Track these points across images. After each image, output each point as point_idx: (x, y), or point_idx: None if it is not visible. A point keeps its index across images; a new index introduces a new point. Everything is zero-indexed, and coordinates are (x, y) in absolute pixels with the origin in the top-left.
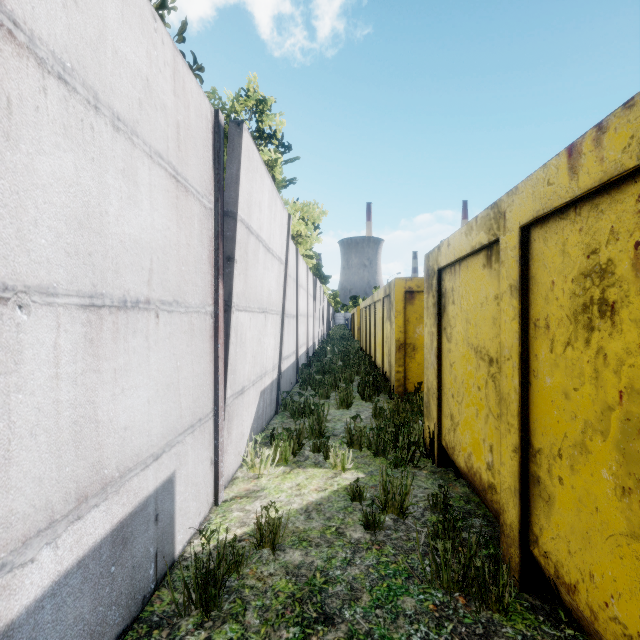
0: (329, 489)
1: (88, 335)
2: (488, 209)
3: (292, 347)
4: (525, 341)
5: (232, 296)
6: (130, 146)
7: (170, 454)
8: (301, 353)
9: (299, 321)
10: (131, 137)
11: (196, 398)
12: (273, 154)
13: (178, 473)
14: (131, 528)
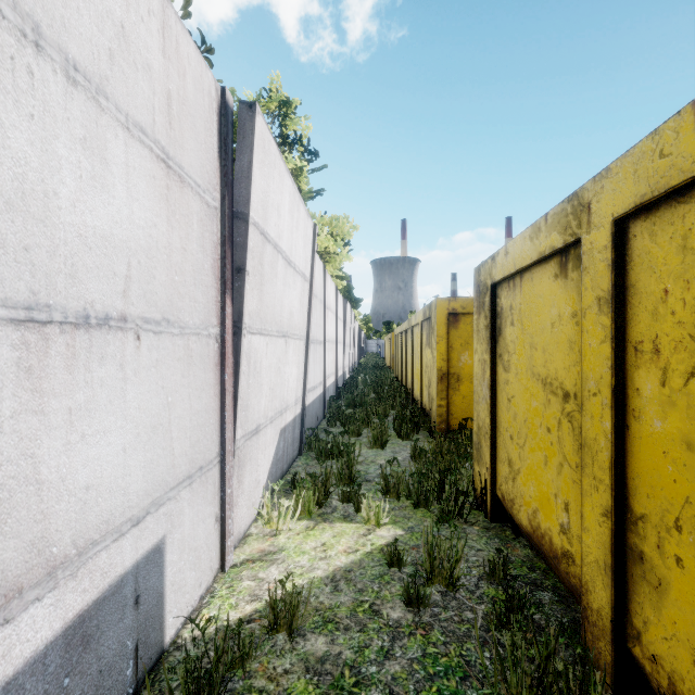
0: (361, 550)
1: (23, 362)
2: (564, 203)
3: (319, 377)
4: (620, 371)
5: (243, 315)
6: (95, 109)
7: (157, 515)
8: (329, 384)
9: (327, 348)
10: (97, 98)
11: (195, 441)
12: (298, 162)
13: (169, 538)
14: (97, 620)
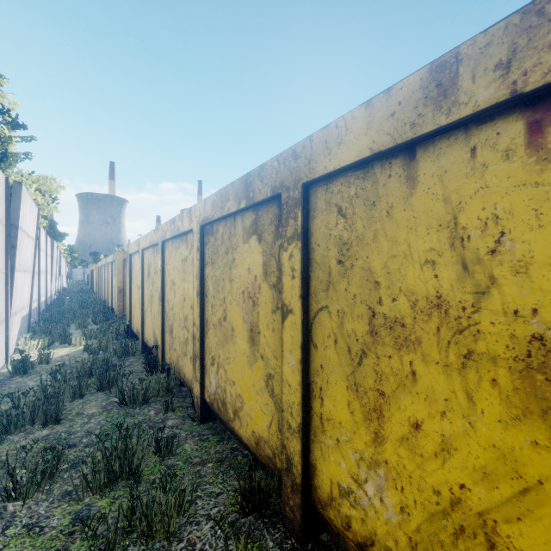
0: (73, 351)
1: None
2: (138, 240)
3: (36, 295)
4: (143, 282)
5: (15, 264)
6: None
7: None
8: (42, 301)
9: (40, 276)
10: None
11: (1, 310)
12: (7, 131)
13: None
14: None
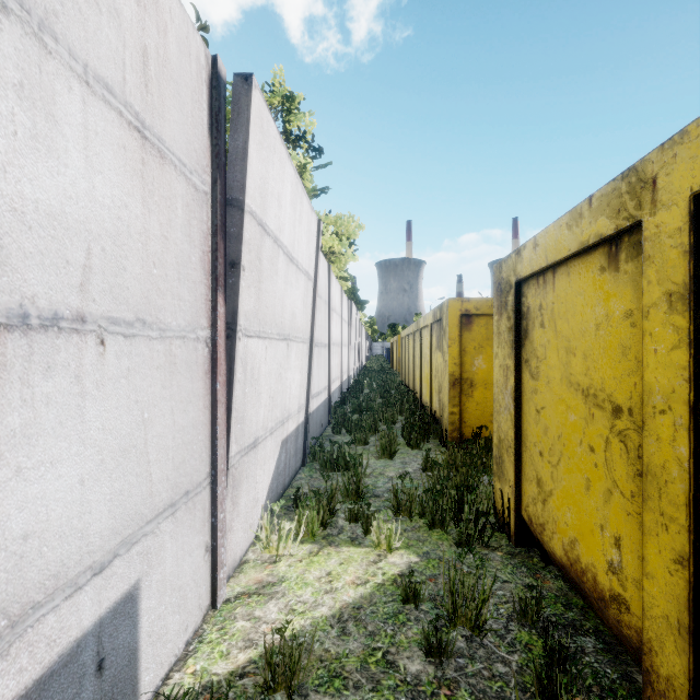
0: (371, 582)
1: None
2: (616, 181)
3: (323, 382)
4: None
5: (237, 316)
6: (37, 50)
7: (129, 556)
8: (334, 389)
9: (332, 351)
10: (40, 35)
11: (180, 463)
12: (302, 158)
13: (145, 581)
14: None
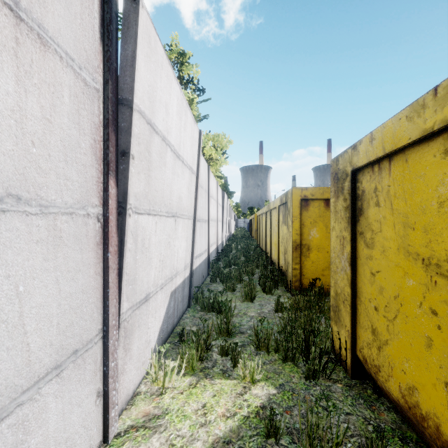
0: (238, 414)
1: None
2: None
3: (204, 246)
4: None
5: (127, 196)
6: None
7: None
8: (212, 250)
9: (210, 225)
10: None
11: (66, 326)
12: (190, 95)
13: None
14: None
